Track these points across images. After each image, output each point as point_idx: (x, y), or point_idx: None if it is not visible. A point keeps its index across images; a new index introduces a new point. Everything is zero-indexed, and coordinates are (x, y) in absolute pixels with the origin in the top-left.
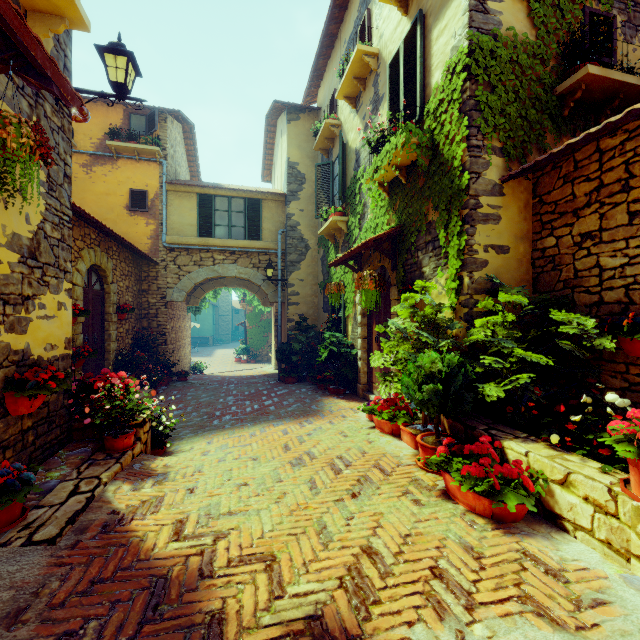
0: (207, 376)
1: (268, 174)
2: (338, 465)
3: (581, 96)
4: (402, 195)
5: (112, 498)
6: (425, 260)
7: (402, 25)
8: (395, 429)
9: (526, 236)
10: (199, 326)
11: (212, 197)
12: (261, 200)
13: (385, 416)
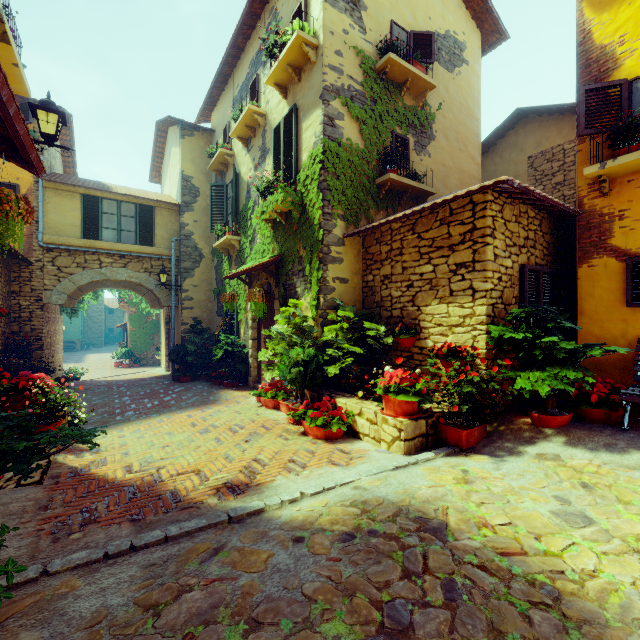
0: (89, 382)
1: (157, 176)
2: (235, 429)
3: (390, 187)
4: (283, 232)
5: (65, 462)
6: (298, 283)
7: (283, 104)
8: (276, 404)
9: (359, 272)
10: (64, 328)
11: (99, 199)
12: (154, 207)
13: (269, 396)
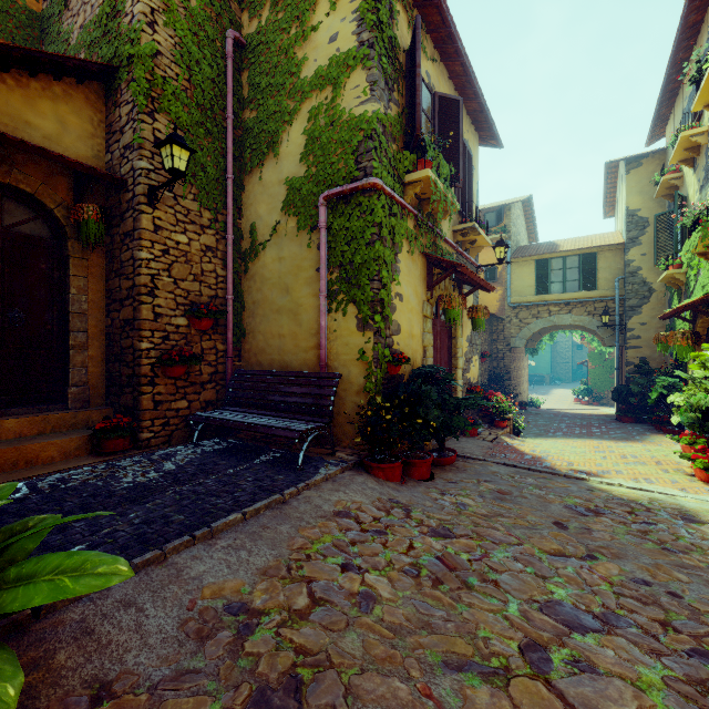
0: (543, 410)
1: (610, 210)
2: (627, 456)
3: None
4: None
5: (504, 439)
6: None
7: None
8: None
9: None
10: (534, 364)
11: (548, 260)
12: (596, 253)
13: (685, 441)
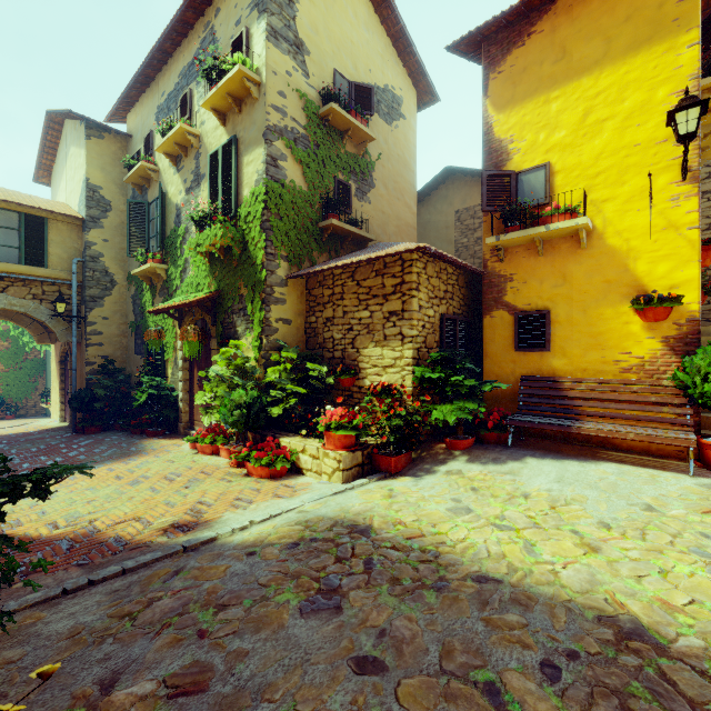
0: None
1: (46, 175)
2: (171, 477)
3: (332, 231)
4: (221, 267)
5: None
6: (239, 322)
7: (221, 131)
8: (215, 450)
9: (302, 313)
10: None
11: None
12: (47, 219)
13: (207, 441)
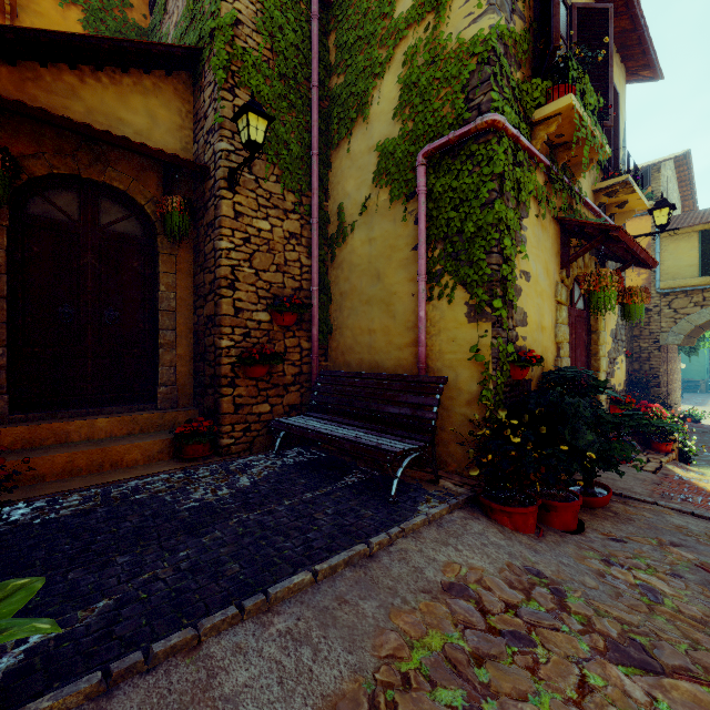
0: (708, 426)
1: None
2: None
3: None
4: None
5: (672, 470)
6: None
7: None
8: None
9: None
10: (684, 366)
11: None
12: None
13: None
